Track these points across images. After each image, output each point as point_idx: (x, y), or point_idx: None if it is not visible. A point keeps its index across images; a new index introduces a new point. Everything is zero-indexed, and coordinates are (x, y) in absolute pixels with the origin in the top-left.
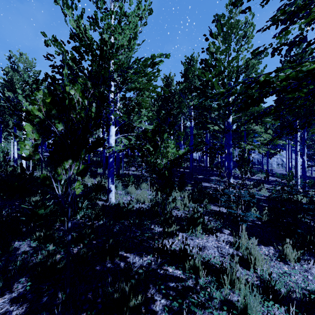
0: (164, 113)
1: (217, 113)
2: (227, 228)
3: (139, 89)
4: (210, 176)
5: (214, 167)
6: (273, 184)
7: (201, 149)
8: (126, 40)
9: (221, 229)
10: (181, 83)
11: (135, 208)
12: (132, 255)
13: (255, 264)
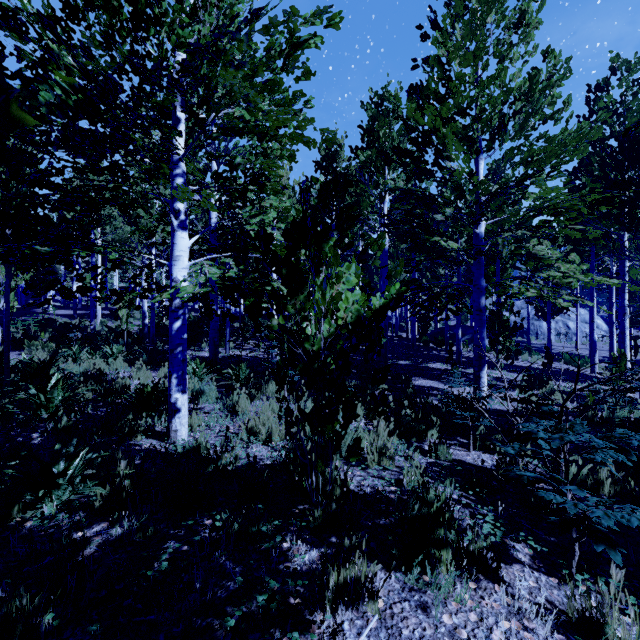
0: (323, 184)
1: (452, 211)
2: (515, 532)
3: (255, 129)
4: (426, 362)
5: (430, 340)
6: (565, 378)
7: (412, 300)
8: None
9: (504, 542)
10: (361, 151)
11: (240, 464)
12: None
13: None
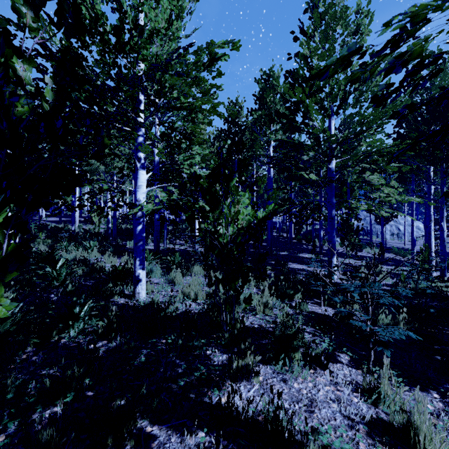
0: (230, 145)
1: (313, 154)
2: (342, 349)
3: (187, 107)
4: (298, 253)
5: (302, 238)
6: (392, 264)
7: (287, 211)
8: (163, 19)
9: (334, 353)
10: (254, 111)
11: (179, 312)
12: (163, 431)
13: (424, 448)
